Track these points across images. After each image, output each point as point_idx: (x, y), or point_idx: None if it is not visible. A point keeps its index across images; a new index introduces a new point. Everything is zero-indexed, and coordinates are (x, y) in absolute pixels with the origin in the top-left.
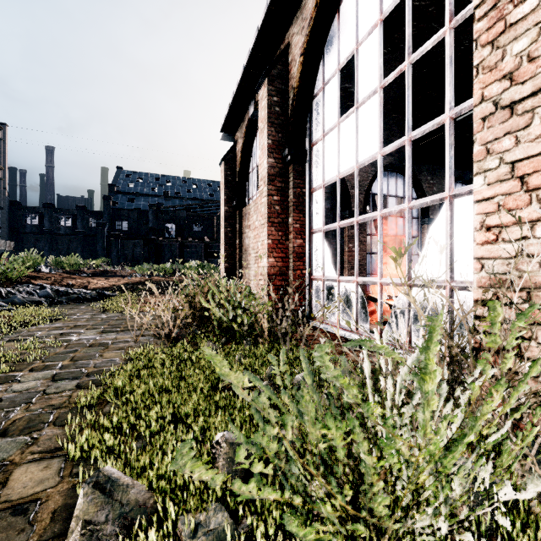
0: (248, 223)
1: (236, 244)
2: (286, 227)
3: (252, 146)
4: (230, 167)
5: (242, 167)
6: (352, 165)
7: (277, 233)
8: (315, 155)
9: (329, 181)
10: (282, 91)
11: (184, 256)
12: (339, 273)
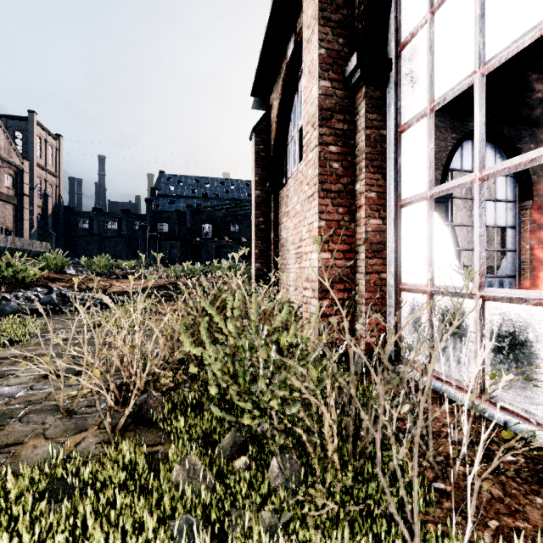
0: (286, 209)
1: (270, 239)
2: (351, 199)
3: (291, 107)
4: (263, 140)
5: (278, 137)
6: (531, 24)
7: (336, 210)
8: (409, 60)
9: (448, 93)
10: None
11: (221, 257)
12: (482, 280)
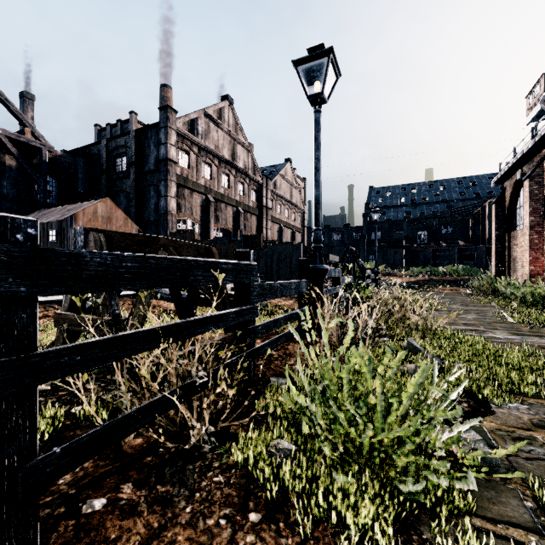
0: (516, 242)
1: (505, 255)
2: (542, 250)
3: (519, 192)
4: (500, 206)
5: (510, 206)
6: None
7: (536, 254)
8: None
9: None
10: (539, 182)
11: (437, 259)
12: None
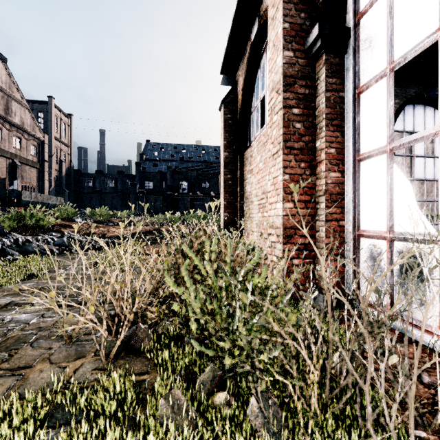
0: (250, 167)
1: (236, 192)
2: (312, 155)
3: (254, 81)
4: (230, 110)
5: (243, 107)
6: None
7: (298, 165)
8: (368, 27)
9: (410, 52)
10: None
11: (194, 208)
12: None
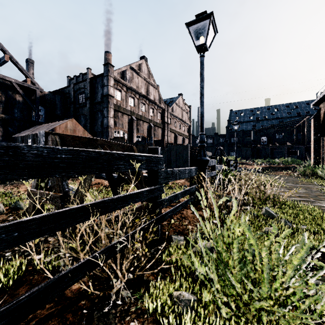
0: None
1: (320, 151)
2: None
3: None
4: (316, 120)
5: (323, 120)
6: None
7: None
8: None
9: None
10: None
11: (273, 154)
12: None
